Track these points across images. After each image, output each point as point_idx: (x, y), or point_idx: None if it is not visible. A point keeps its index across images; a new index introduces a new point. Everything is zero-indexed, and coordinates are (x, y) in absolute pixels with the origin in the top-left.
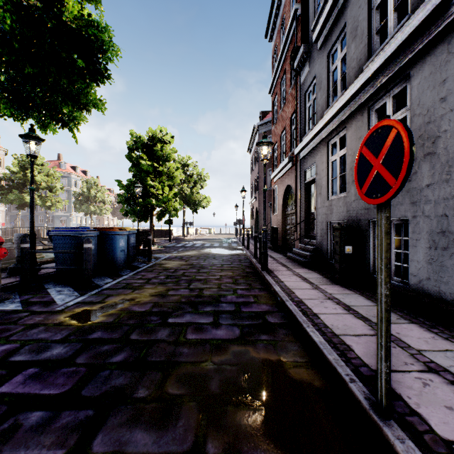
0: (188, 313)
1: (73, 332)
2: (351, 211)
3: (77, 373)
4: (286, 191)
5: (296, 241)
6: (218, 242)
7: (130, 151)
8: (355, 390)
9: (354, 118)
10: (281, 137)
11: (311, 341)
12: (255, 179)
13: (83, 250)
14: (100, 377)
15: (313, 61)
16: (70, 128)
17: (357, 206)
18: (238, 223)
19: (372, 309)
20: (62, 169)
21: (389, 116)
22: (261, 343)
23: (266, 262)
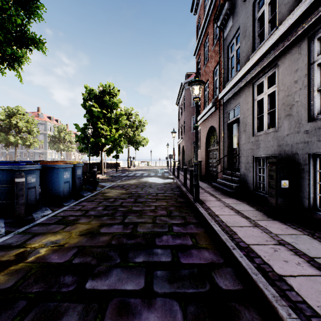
0: (114, 269)
1: None
2: (284, 145)
3: None
4: (209, 131)
5: (219, 172)
6: (154, 172)
7: (85, 101)
8: None
9: (288, 53)
10: (205, 88)
11: None
12: (181, 124)
13: (15, 185)
14: None
15: (236, 15)
16: (14, 68)
17: (293, 140)
18: (169, 158)
19: None
20: (40, 118)
21: None
22: None
23: (198, 193)
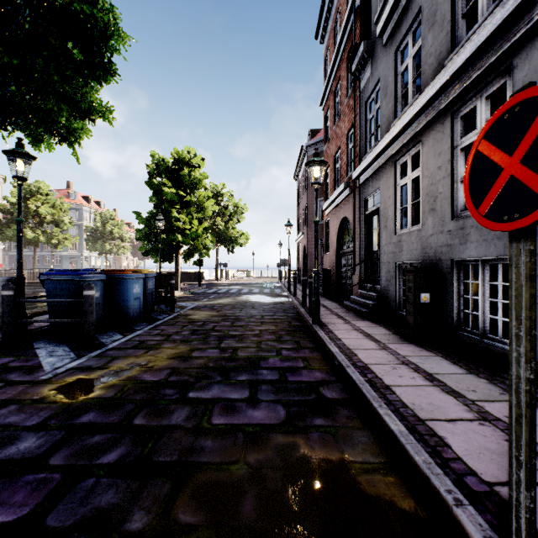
0: (216, 384)
1: (56, 413)
2: (427, 249)
3: (47, 483)
4: (341, 224)
5: (355, 286)
6: (258, 287)
7: (151, 176)
8: (467, 522)
9: (431, 129)
10: (336, 158)
11: (386, 429)
12: (302, 211)
13: (82, 299)
14: (79, 491)
15: (376, 61)
16: (69, 143)
17: (436, 242)
18: (283, 265)
19: (463, 379)
20: (72, 199)
21: (534, 85)
22: (315, 431)
23: (318, 313)
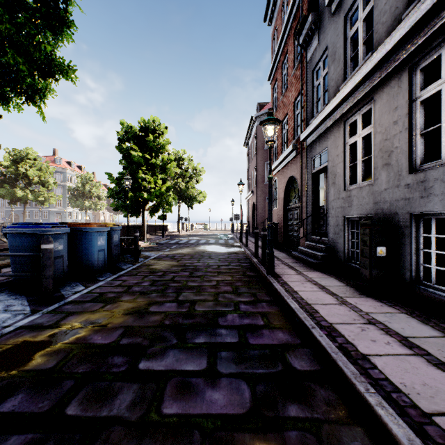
0: (170, 350)
1: None
2: (381, 203)
3: None
4: (288, 183)
5: (301, 238)
6: (214, 238)
7: (121, 142)
8: None
9: (386, 86)
10: (283, 125)
11: (384, 429)
12: (251, 173)
13: (41, 252)
14: None
15: (323, 31)
16: (35, 103)
17: (391, 196)
18: (235, 219)
19: (444, 345)
20: (58, 164)
21: None
22: (292, 429)
23: (272, 264)
